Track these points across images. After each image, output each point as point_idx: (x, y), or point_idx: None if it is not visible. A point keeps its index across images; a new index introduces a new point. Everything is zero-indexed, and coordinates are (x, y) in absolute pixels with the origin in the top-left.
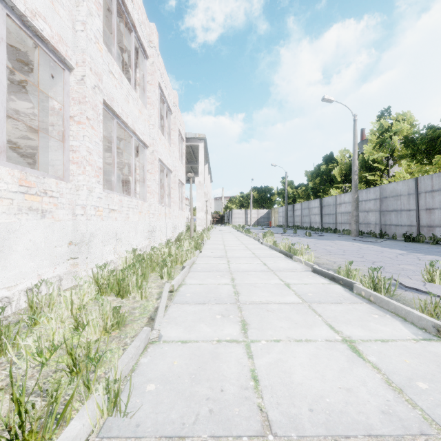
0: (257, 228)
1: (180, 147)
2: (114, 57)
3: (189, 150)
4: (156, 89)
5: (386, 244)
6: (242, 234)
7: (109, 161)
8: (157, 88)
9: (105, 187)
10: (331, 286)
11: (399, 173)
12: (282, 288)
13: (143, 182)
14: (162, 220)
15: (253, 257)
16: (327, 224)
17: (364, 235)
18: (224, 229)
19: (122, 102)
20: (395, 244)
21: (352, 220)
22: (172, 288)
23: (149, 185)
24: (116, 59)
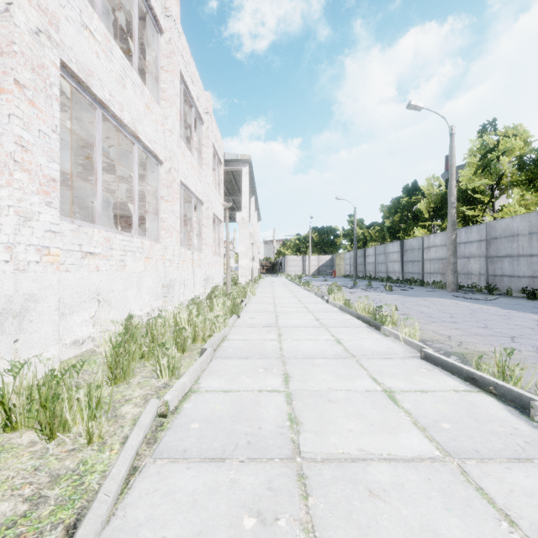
0: (318, 279)
1: (217, 172)
2: (97, 9)
3: (229, 178)
4: (176, 80)
5: (503, 303)
6: (300, 288)
7: (115, 188)
8: (177, 78)
9: (118, 225)
10: (475, 398)
11: (509, 206)
12: (383, 404)
13: (156, 215)
14: (188, 269)
15: (317, 326)
16: (410, 274)
17: (464, 289)
18: (276, 281)
19: (111, 83)
20: (516, 303)
21: (448, 270)
22: (164, 408)
23: (164, 219)
24: (118, 37)
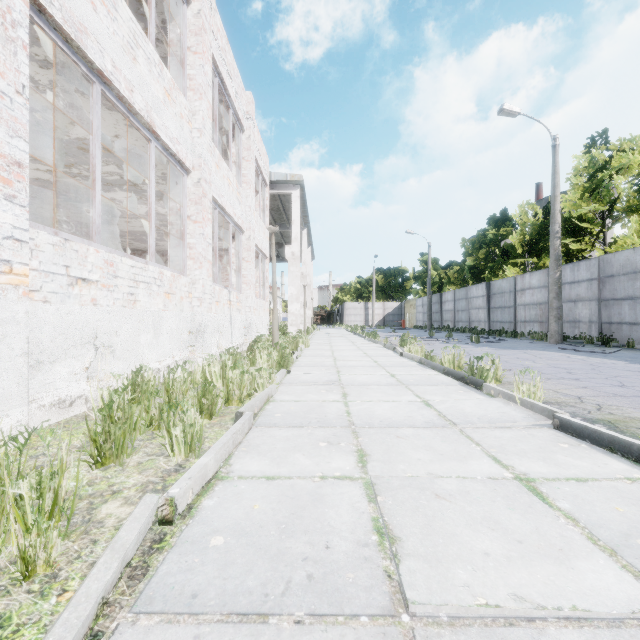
0: (384, 330)
1: (262, 195)
2: None
3: (276, 204)
4: (207, 65)
5: (629, 356)
6: (363, 339)
7: (133, 211)
8: (209, 64)
9: None
10: None
11: (624, 237)
12: (526, 503)
13: (181, 239)
14: (224, 312)
15: (394, 384)
16: (499, 323)
17: (570, 340)
18: (334, 332)
19: (114, 50)
20: None
21: (550, 316)
22: (168, 510)
23: (191, 245)
24: (134, 12)
